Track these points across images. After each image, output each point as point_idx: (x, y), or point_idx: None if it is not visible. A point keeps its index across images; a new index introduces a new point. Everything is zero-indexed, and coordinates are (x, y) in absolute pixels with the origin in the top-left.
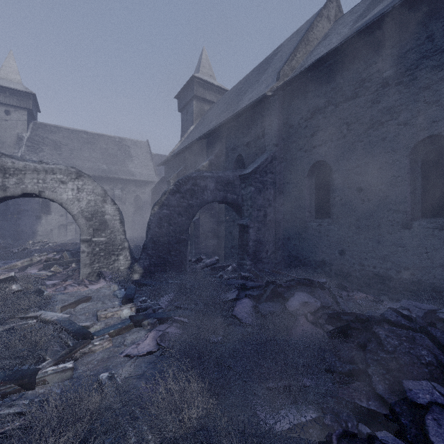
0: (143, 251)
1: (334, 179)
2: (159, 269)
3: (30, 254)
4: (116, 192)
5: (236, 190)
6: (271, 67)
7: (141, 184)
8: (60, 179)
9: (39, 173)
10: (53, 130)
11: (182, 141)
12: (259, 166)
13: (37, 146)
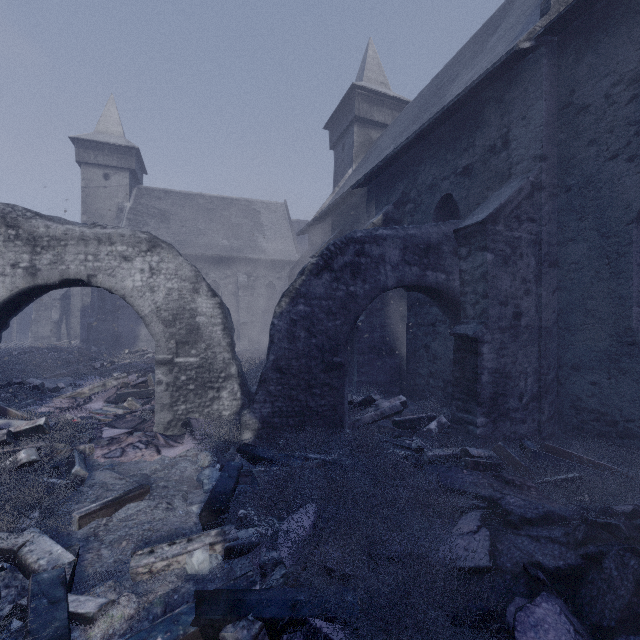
0: (259, 386)
1: None
2: (291, 422)
3: (114, 372)
4: (241, 278)
5: (445, 262)
6: (512, 15)
7: (275, 265)
8: (121, 253)
9: (87, 243)
10: (160, 195)
11: (335, 194)
12: (504, 206)
13: (141, 218)
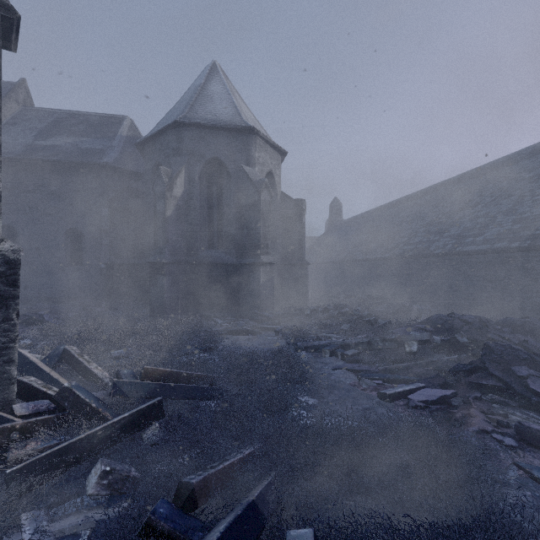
0: None
1: (20, 239)
2: None
3: None
4: None
5: None
6: None
7: None
8: None
9: None
10: None
11: None
12: None
13: None
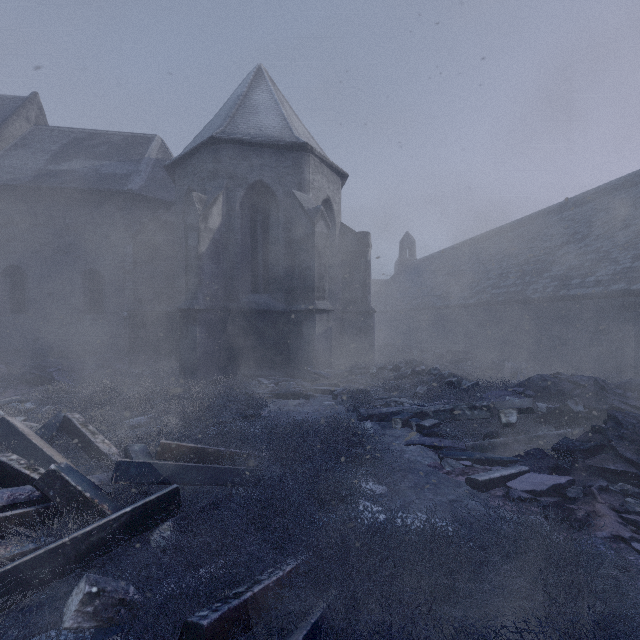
0: None
1: (29, 283)
2: None
3: None
4: None
5: None
6: None
7: None
8: None
9: None
10: None
11: None
12: None
13: None
